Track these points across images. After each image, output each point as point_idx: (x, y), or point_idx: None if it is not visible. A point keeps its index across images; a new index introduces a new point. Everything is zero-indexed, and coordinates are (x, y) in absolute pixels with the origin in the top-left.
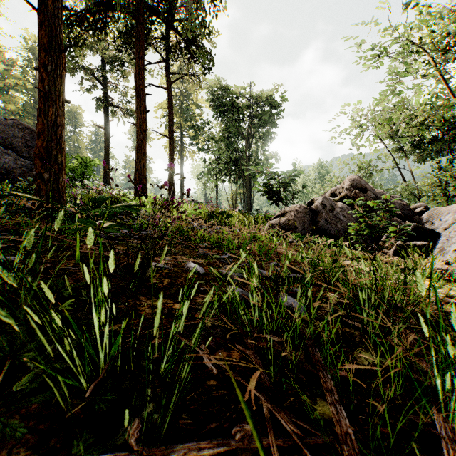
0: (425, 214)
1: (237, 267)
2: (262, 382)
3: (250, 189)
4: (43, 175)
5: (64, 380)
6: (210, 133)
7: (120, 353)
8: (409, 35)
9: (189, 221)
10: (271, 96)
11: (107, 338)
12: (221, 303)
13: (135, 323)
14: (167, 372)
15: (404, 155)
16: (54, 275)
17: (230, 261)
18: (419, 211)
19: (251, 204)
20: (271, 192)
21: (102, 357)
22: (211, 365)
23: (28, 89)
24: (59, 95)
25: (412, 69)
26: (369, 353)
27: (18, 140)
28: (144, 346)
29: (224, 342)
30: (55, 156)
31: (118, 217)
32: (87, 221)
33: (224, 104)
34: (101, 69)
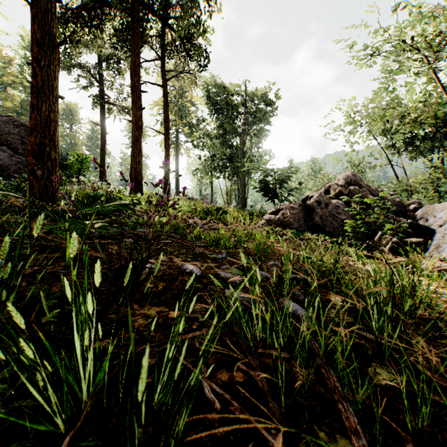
0: (419, 211)
1: (235, 267)
2: (271, 412)
3: (244, 186)
4: (36, 172)
5: (34, 427)
6: (205, 130)
7: (106, 382)
8: (401, 33)
9: (185, 217)
10: (265, 94)
11: (91, 364)
12: (220, 310)
13: (126, 338)
14: (162, 402)
15: (396, 152)
16: (41, 280)
17: (228, 261)
18: (413, 208)
19: (245, 201)
20: (267, 189)
21: (84, 387)
22: (212, 395)
23: (26, 86)
24: (52, 90)
25: (404, 67)
26: (384, 369)
27: (13, 137)
28: (136, 367)
29: (225, 359)
30: (48, 152)
31: (113, 214)
32: (77, 221)
33: (219, 101)
34: (97, 67)
